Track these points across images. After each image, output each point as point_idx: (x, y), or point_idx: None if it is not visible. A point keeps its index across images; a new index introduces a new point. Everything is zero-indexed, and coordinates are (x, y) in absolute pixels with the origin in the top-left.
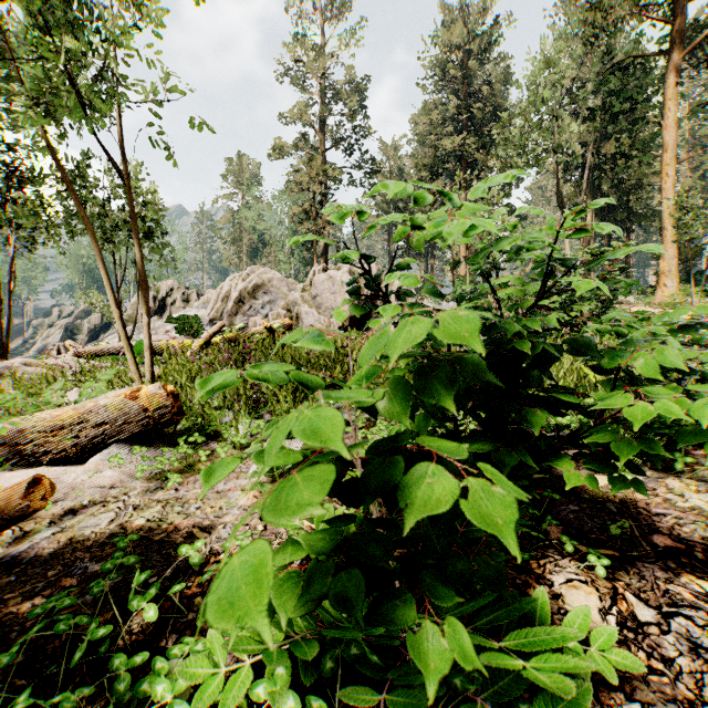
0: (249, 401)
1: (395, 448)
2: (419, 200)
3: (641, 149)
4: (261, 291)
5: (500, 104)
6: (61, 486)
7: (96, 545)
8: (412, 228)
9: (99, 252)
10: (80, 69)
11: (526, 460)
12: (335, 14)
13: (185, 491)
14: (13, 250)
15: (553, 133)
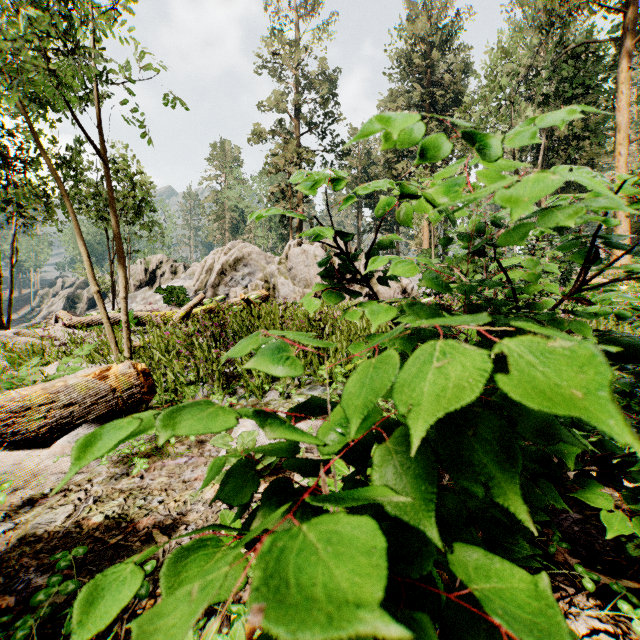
0: (223, 375)
1: (391, 517)
2: (428, 151)
3: (593, 131)
4: (241, 264)
5: (461, 91)
6: (24, 472)
7: (47, 549)
8: (401, 198)
9: (77, 229)
10: (47, 42)
11: (555, 501)
12: (309, 11)
13: (150, 480)
14: (15, 228)
15: (510, 117)
